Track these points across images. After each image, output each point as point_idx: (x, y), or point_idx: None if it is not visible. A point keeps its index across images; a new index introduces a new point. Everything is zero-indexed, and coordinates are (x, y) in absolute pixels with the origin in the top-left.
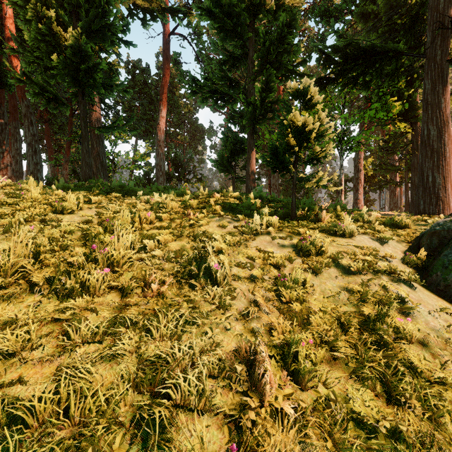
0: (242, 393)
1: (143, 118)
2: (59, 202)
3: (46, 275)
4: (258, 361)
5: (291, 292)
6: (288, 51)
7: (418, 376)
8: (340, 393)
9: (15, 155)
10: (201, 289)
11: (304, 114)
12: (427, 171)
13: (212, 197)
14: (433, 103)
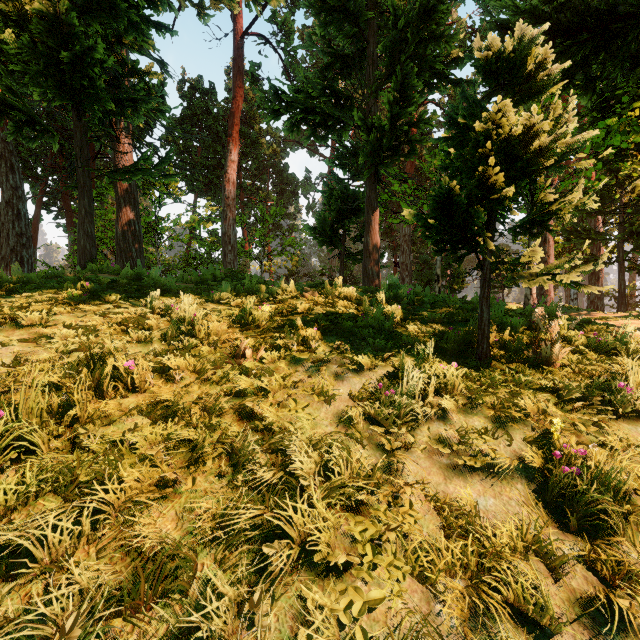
0: None
1: (204, 164)
2: None
3: None
4: None
5: None
6: (437, 38)
7: None
8: None
9: None
10: None
11: None
12: None
13: (302, 297)
14: None
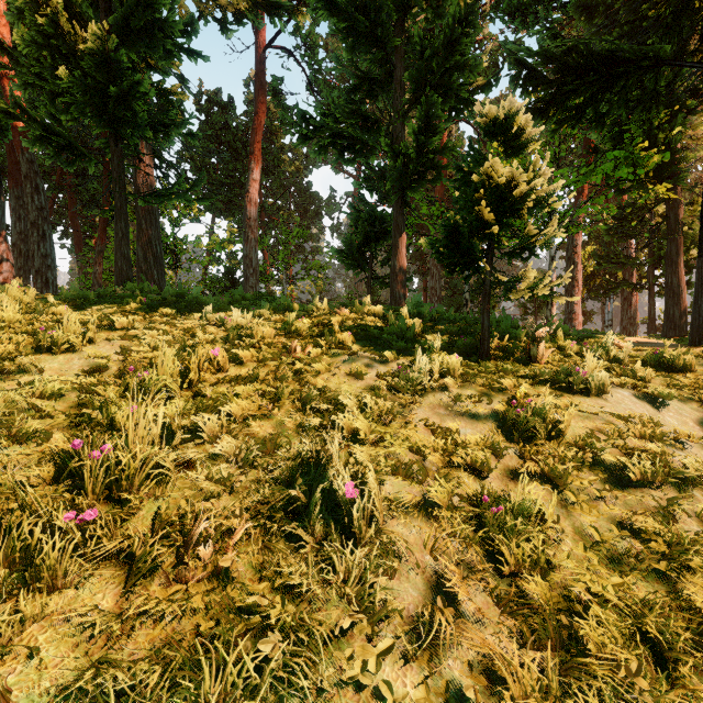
0: None
1: (223, 182)
2: (48, 329)
3: None
4: None
5: (517, 544)
6: (462, 67)
7: None
8: None
9: (17, 242)
10: (316, 548)
11: None
12: None
13: (335, 314)
14: None
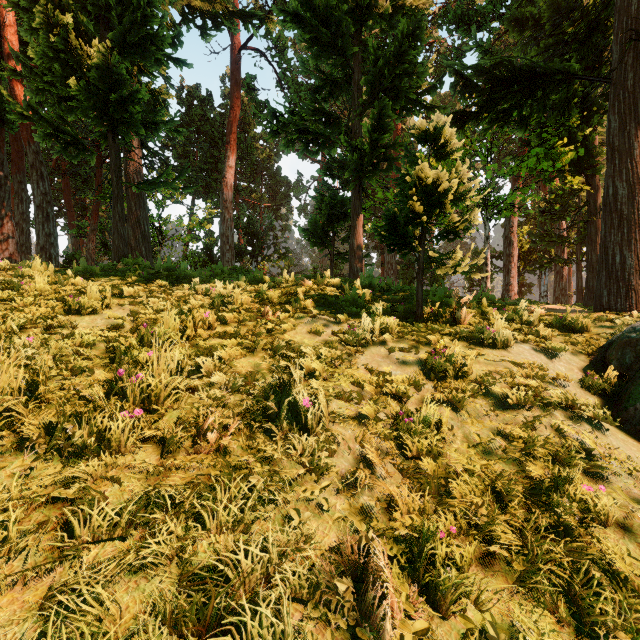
0: (347, 628)
1: (202, 168)
2: (75, 297)
3: (46, 419)
4: (373, 572)
5: (419, 440)
6: (410, 74)
7: (622, 587)
8: (502, 618)
9: (19, 222)
10: (283, 439)
11: (433, 163)
12: (613, 247)
13: (300, 285)
14: (622, 149)
